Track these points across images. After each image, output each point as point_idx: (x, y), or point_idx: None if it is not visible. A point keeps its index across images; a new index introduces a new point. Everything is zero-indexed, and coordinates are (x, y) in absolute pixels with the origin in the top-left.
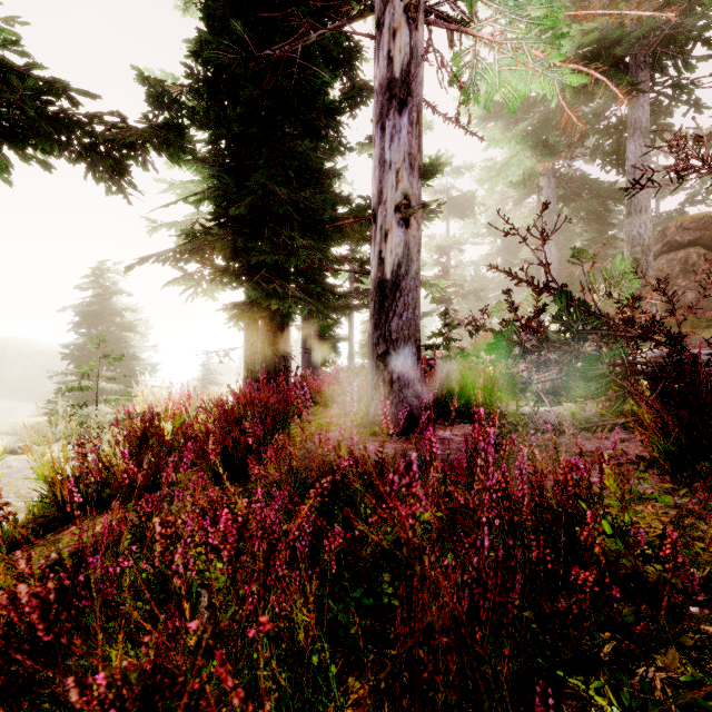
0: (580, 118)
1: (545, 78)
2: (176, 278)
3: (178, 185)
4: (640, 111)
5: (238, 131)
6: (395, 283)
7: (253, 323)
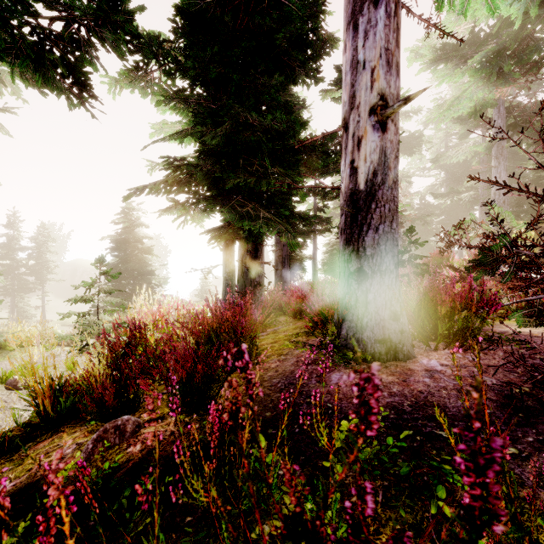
0: (542, 40)
1: None
2: (169, 208)
3: (169, 128)
4: None
5: (216, 73)
6: (370, 193)
7: (230, 244)
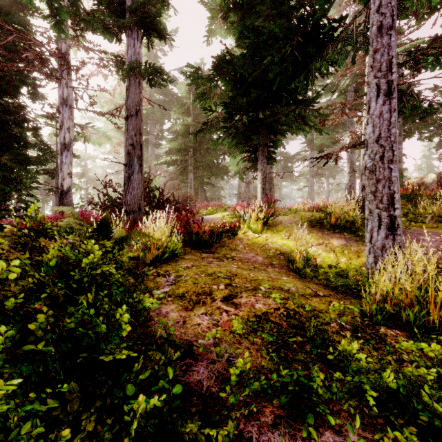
0: None
1: (109, 142)
2: None
3: None
4: (152, 138)
5: None
6: (66, 191)
7: None
